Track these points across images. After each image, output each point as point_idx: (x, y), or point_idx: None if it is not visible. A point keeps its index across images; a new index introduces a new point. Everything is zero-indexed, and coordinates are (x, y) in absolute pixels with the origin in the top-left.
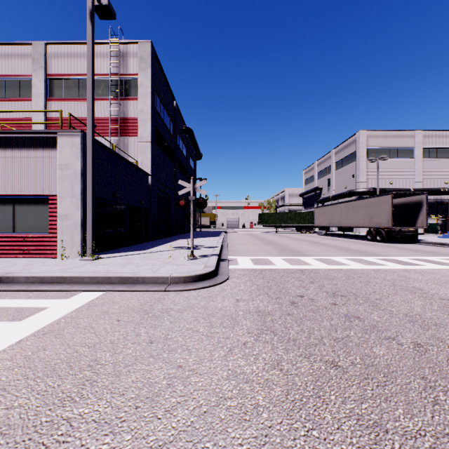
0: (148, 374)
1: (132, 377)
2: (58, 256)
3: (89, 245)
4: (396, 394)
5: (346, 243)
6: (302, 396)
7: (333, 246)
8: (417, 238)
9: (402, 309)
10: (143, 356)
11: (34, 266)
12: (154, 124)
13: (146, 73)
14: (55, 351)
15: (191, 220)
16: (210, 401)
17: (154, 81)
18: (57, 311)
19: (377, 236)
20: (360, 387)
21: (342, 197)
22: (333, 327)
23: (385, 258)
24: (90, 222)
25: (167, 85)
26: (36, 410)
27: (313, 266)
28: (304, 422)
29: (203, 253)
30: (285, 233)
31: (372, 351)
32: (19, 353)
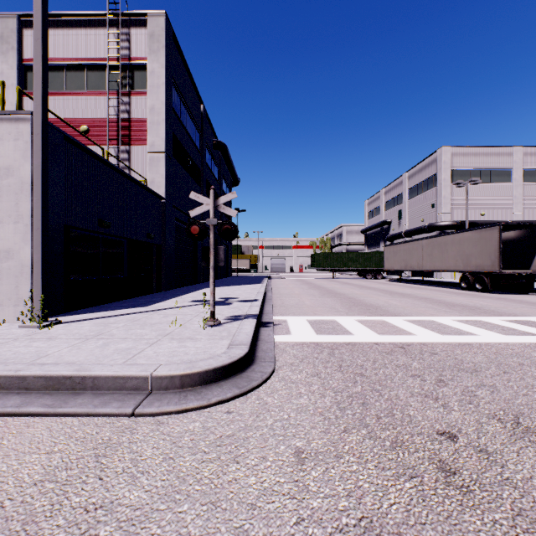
0: None
1: None
2: None
3: (37, 301)
4: None
5: (434, 292)
6: None
7: (421, 298)
8: (533, 286)
9: None
10: None
11: None
12: (171, 129)
13: (159, 56)
14: None
15: (211, 259)
16: None
17: (171, 69)
18: None
19: (476, 284)
20: None
21: (418, 233)
22: None
23: (518, 320)
24: (39, 263)
25: (191, 80)
26: None
27: (416, 336)
28: None
29: (234, 312)
30: (346, 279)
31: None
32: None
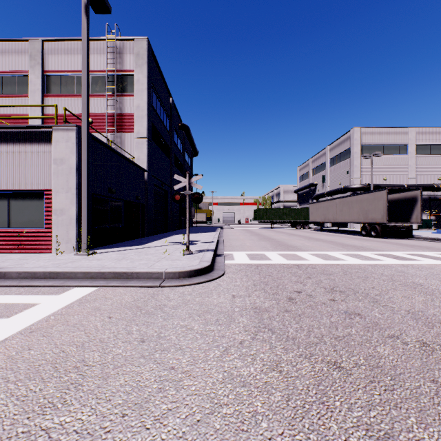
0: (138, 376)
1: (121, 380)
2: (53, 251)
3: (84, 240)
4: (406, 400)
5: (341, 238)
6: (304, 402)
7: (328, 241)
8: (412, 233)
9: (403, 306)
10: (133, 356)
11: (27, 262)
12: (151, 120)
13: (143, 69)
14: (41, 351)
15: (187, 215)
16: (204, 408)
17: (151, 78)
18: (48, 308)
19: (371, 232)
20: (367, 392)
21: (336, 193)
22: (333, 325)
23: (381, 253)
24: (85, 217)
25: (163, 82)
26: (13, 418)
27: (309, 261)
28: (308, 433)
29: (199, 248)
30: (281, 229)
31: (376, 350)
32: (3, 353)
